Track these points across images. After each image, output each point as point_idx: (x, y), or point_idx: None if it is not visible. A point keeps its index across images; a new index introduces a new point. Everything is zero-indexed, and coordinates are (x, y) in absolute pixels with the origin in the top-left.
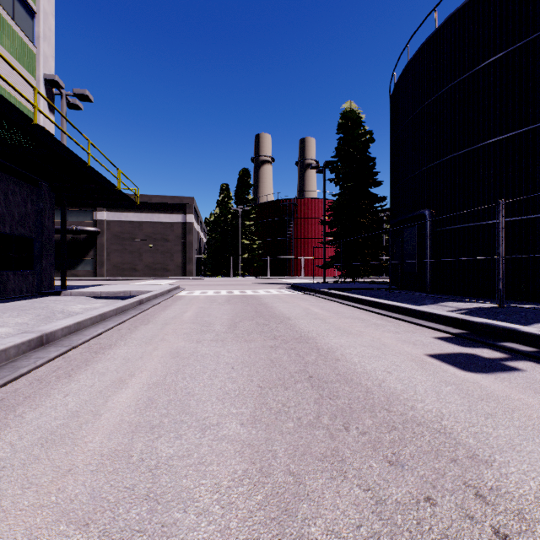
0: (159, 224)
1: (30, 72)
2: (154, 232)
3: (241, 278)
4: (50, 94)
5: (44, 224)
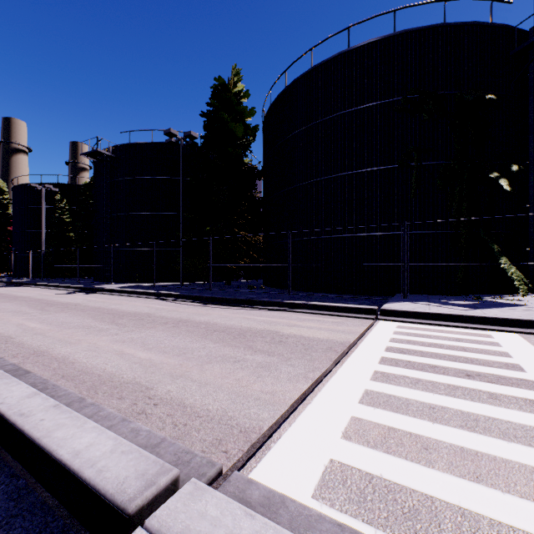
0: None
1: None
2: None
3: None
4: None
5: None
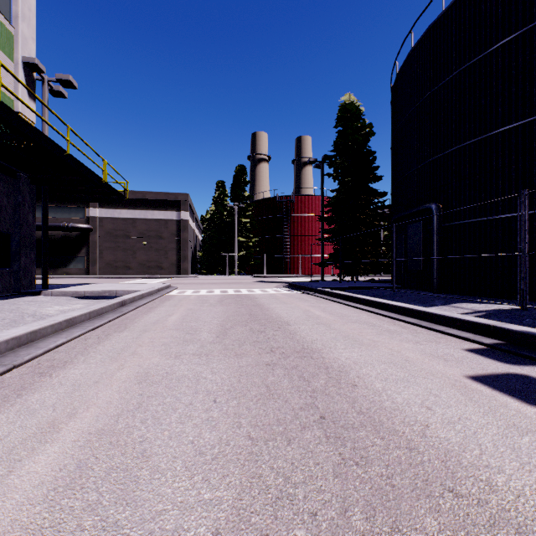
0: (153, 221)
1: (7, 53)
2: (148, 229)
3: (237, 276)
4: (30, 79)
5: (22, 218)
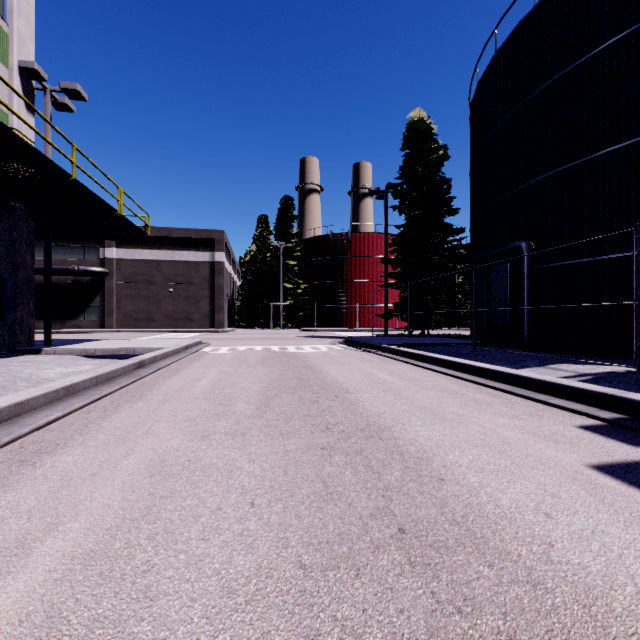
0: (181, 263)
1: None
2: (176, 273)
3: (283, 330)
4: (28, 88)
5: (19, 259)
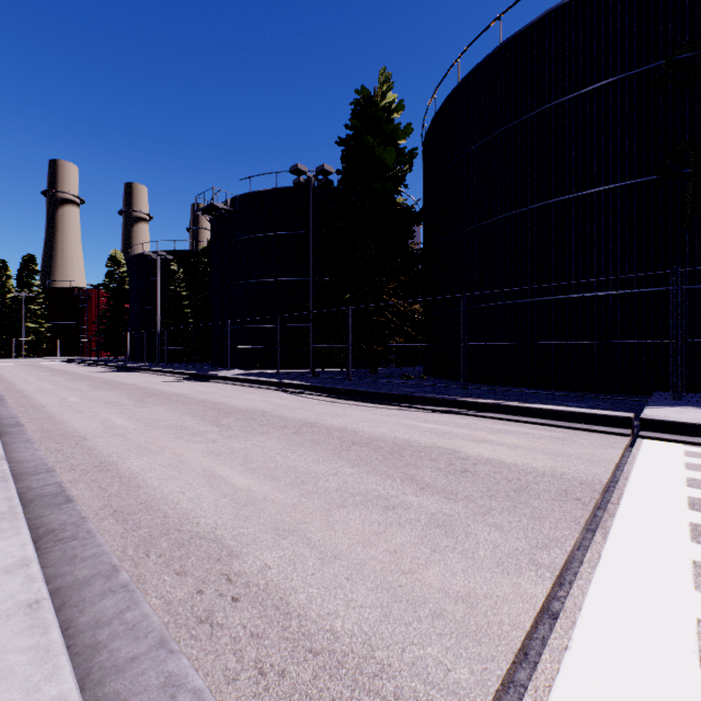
0: None
1: None
2: None
3: (26, 359)
4: None
5: None
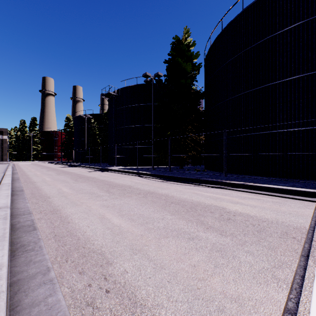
0: None
1: None
2: None
3: (32, 161)
4: None
5: None
